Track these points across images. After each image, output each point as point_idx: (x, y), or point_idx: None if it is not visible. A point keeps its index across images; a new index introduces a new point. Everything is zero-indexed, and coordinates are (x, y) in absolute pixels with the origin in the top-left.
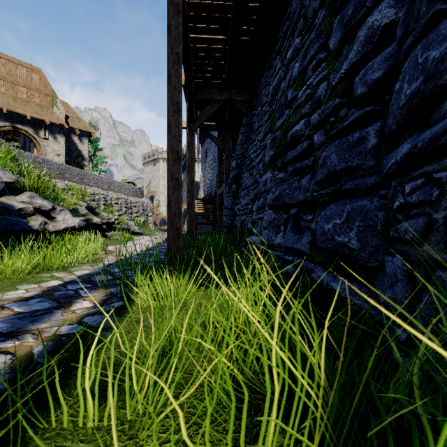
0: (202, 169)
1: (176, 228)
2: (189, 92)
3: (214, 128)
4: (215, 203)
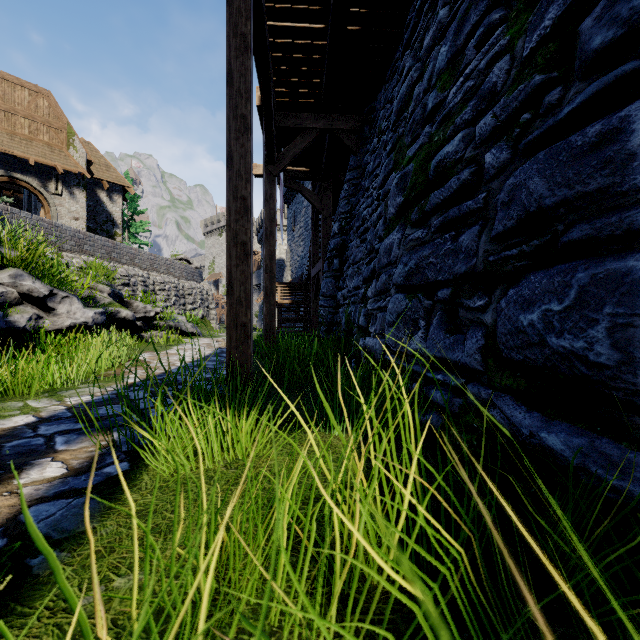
0: (288, 240)
1: (241, 324)
2: (267, 115)
3: (306, 176)
4: (307, 290)
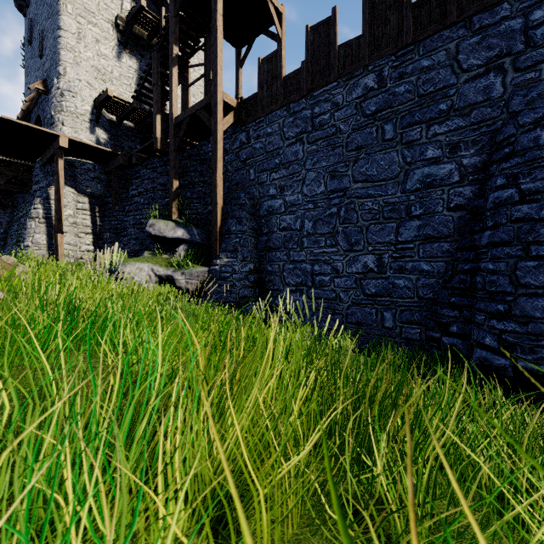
0: None
1: None
2: None
3: None
4: None
